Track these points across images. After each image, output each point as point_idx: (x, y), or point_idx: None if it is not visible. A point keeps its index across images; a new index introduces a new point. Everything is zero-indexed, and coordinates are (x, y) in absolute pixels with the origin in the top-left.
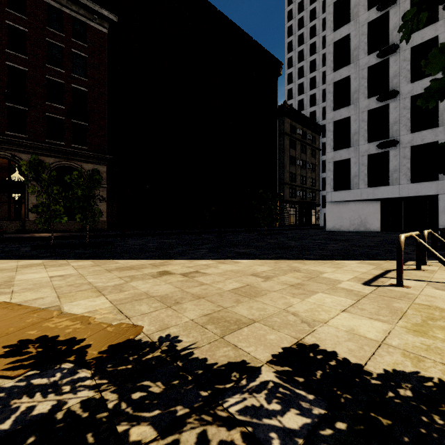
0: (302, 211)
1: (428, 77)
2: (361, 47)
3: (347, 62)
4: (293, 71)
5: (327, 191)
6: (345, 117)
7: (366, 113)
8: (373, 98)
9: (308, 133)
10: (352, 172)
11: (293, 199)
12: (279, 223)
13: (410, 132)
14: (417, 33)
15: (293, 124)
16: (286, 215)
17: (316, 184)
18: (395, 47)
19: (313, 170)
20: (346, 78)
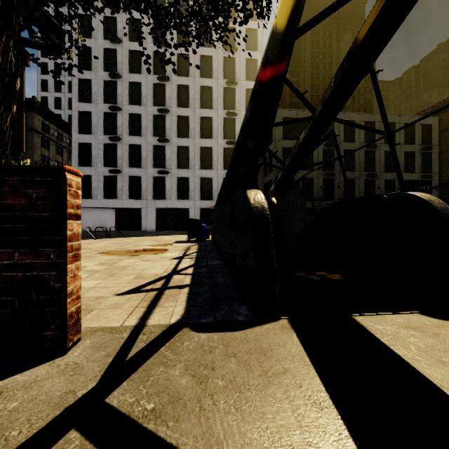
0: None
1: (137, 136)
2: (99, 95)
3: (90, 100)
4: (48, 63)
5: None
6: (88, 142)
7: (103, 145)
8: (107, 136)
9: (65, 136)
10: (93, 186)
11: None
12: None
13: (129, 167)
14: (132, 106)
15: (46, 122)
16: None
17: None
18: (119, 109)
19: None
20: (89, 112)
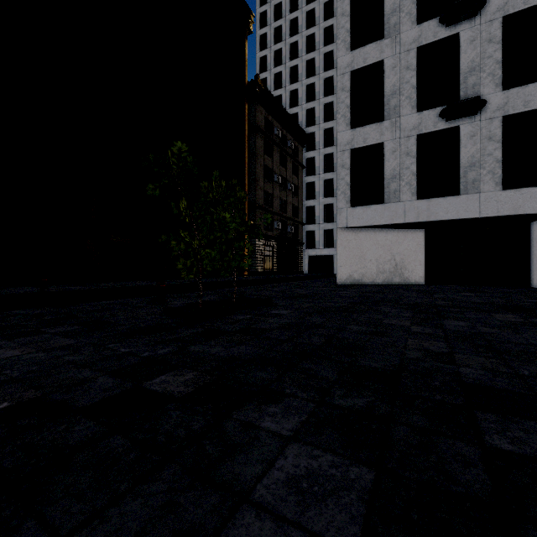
0: (282, 252)
1: None
2: None
3: None
4: (267, 55)
5: (340, 207)
6: (373, 63)
7: (415, 53)
8: (427, 22)
9: (289, 138)
10: (387, 170)
11: (269, 233)
12: (249, 269)
13: (500, 89)
14: None
15: (269, 118)
16: (259, 257)
17: (298, 214)
18: None
19: (295, 193)
20: None
